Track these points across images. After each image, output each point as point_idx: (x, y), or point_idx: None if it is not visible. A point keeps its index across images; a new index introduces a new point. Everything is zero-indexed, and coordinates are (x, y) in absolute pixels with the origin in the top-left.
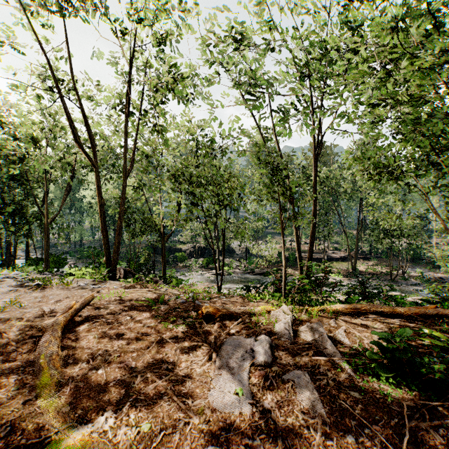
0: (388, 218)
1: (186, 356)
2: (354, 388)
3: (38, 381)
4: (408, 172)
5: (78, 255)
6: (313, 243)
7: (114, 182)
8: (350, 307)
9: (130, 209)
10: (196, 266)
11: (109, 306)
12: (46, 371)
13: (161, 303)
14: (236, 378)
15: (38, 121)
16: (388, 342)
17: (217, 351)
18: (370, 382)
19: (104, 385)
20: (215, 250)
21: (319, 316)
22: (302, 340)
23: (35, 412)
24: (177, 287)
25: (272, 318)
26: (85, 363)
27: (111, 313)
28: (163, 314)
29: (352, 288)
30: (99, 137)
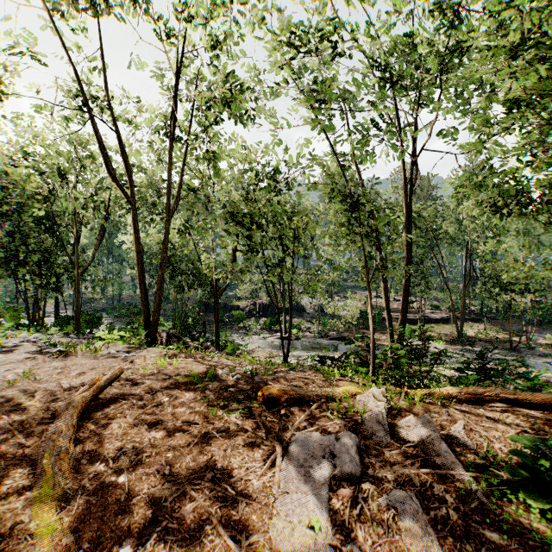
0: (517, 268)
1: (240, 460)
2: (490, 524)
3: (36, 492)
4: (548, 203)
5: (117, 312)
6: (407, 301)
7: (156, 224)
8: (468, 392)
9: (175, 257)
10: (256, 327)
11: (143, 381)
12: (50, 476)
13: (210, 379)
14: (309, 499)
15: (67, 151)
16: (538, 453)
17: (283, 453)
18: (515, 516)
19: (124, 502)
20: (281, 308)
21: (424, 402)
22: (402, 440)
23: (25, 542)
24: (233, 354)
25: (358, 404)
26: (104, 465)
27: (145, 391)
28: (212, 395)
29: (465, 363)
30: (139, 169)
